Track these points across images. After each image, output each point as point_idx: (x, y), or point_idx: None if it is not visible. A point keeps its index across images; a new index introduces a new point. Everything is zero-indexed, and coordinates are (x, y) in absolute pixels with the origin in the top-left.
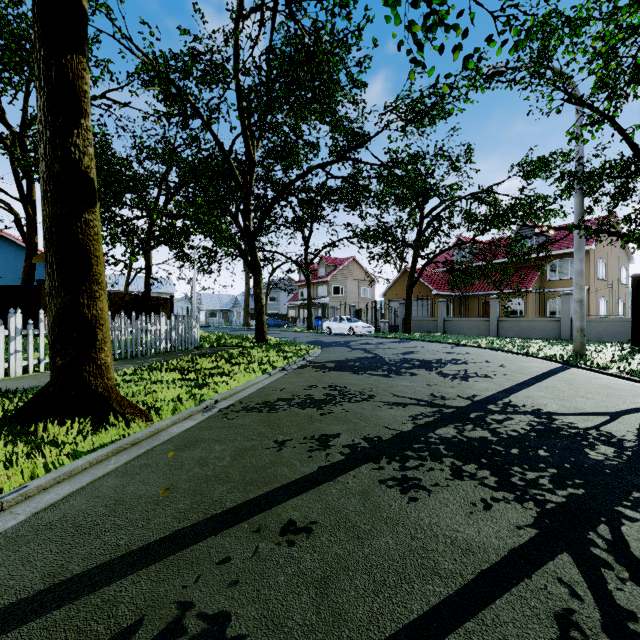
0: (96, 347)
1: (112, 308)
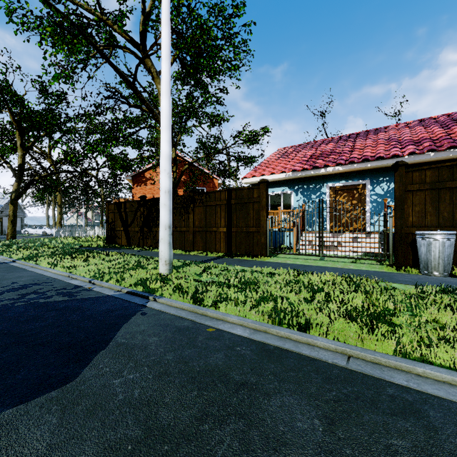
0: None
1: None
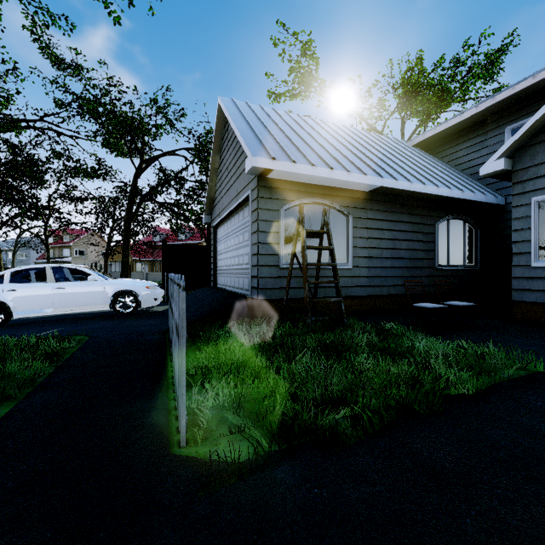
0: None
1: None
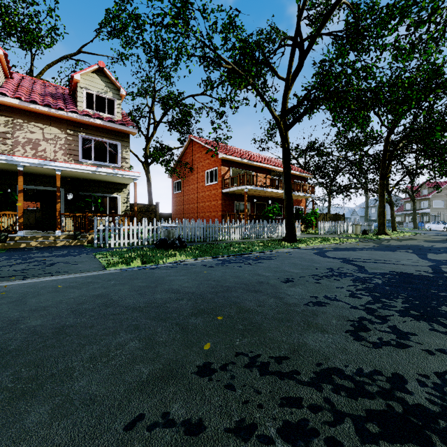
0: (385, 226)
1: (329, 219)
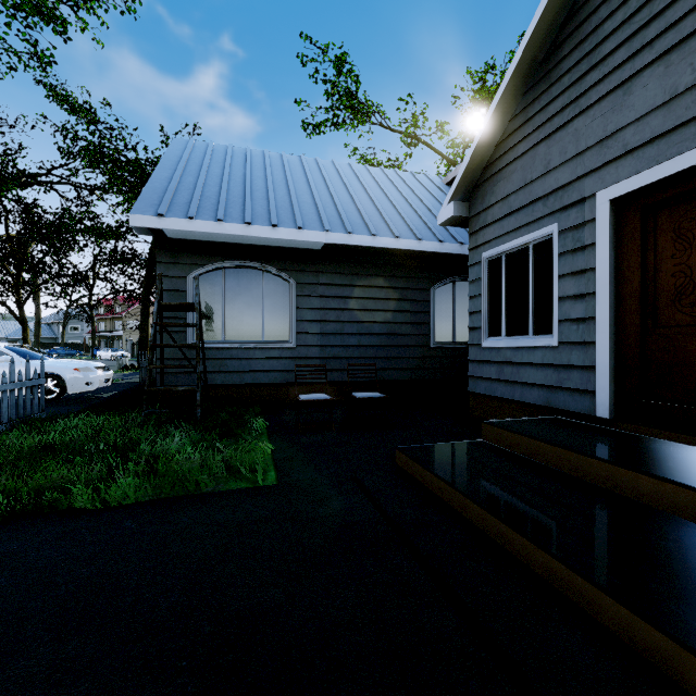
0: None
1: None
